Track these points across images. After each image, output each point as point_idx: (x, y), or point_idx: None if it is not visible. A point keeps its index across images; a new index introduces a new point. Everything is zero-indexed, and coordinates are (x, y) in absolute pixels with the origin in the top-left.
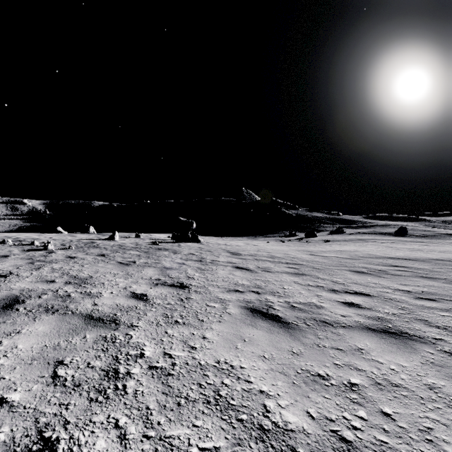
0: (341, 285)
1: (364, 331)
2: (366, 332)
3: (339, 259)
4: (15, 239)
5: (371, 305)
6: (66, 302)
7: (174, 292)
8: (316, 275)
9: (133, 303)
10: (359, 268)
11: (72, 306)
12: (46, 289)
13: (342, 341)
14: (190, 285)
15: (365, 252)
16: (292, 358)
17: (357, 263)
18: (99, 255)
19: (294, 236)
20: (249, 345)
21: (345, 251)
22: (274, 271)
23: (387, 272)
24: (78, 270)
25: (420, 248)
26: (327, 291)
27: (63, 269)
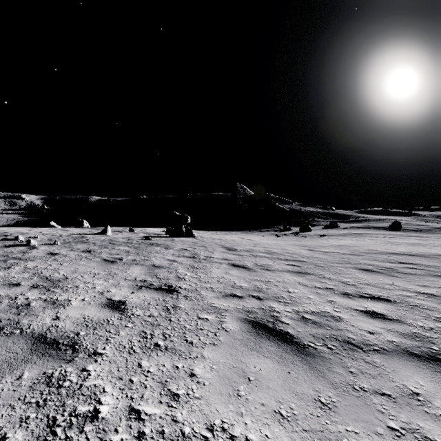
0: (353, 287)
1: (407, 359)
2: (410, 360)
3: (340, 255)
4: (1, 233)
5: (398, 315)
6: (19, 315)
7: (159, 298)
8: (321, 274)
9: (105, 315)
10: (365, 265)
11: (25, 320)
12: (4, 296)
13: (385, 378)
14: (179, 288)
15: (365, 247)
16: (322, 416)
17: (360, 259)
18: (84, 251)
19: (288, 230)
20: (256, 388)
21: (343, 246)
22: (274, 269)
23: (397, 270)
24: (54, 269)
25: (421, 243)
26: (339, 295)
27: (37, 268)
